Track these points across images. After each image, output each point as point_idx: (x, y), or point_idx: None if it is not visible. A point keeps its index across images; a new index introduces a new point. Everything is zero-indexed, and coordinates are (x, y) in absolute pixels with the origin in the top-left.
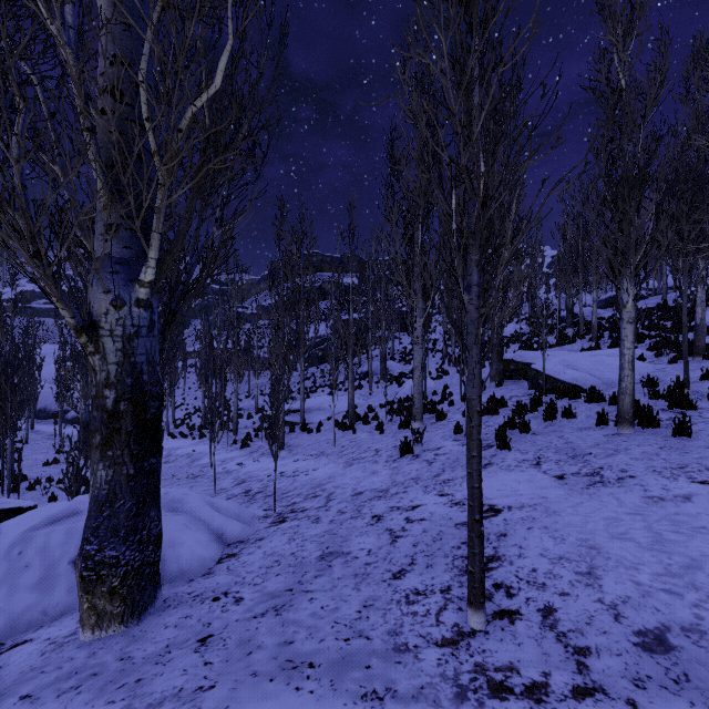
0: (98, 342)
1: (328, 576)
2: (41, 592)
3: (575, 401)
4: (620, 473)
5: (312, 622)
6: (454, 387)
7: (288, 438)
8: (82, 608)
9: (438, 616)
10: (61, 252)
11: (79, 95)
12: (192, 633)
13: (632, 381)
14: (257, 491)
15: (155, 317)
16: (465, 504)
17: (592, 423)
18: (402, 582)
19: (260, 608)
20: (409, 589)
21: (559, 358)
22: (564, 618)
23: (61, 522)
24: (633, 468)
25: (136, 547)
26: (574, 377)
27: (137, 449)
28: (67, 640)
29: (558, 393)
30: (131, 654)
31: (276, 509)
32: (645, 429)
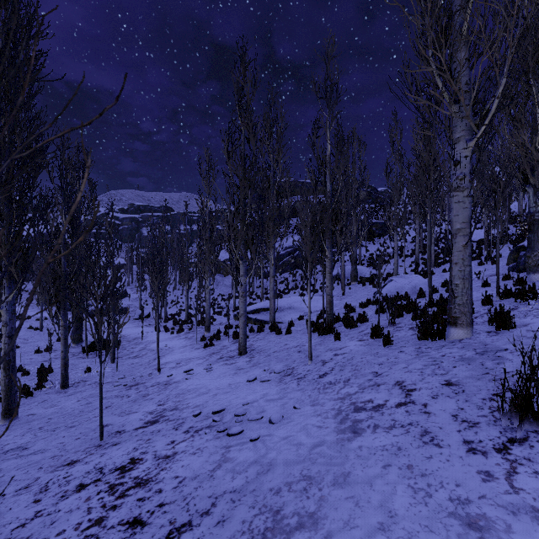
0: None
1: None
2: None
3: None
4: None
5: None
6: None
7: (254, 338)
8: None
9: None
10: None
11: None
12: None
13: None
14: (141, 473)
15: None
16: None
17: None
18: None
19: None
20: None
21: None
22: None
23: None
24: None
25: None
26: None
27: None
28: None
29: None
30: None
31: None
32: None
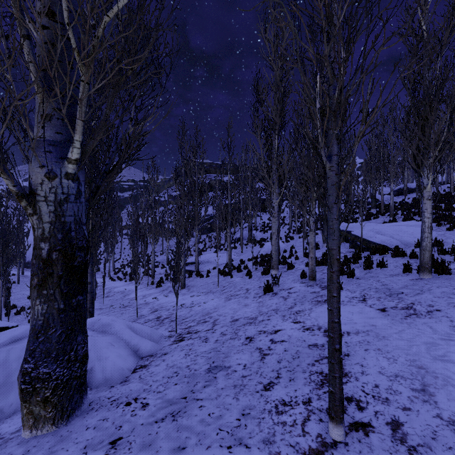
0: (35, 206)
1: (214, 386)
2: (0, 395)
3: (384, 256)
4: (429, 307)
5: (201, 428)
6: (298, 247)
7: (187, 281)
8: (23, 412)
9: (303, 426)
10: (1, 131)
11: (12, 2)
12: (106, 435)
13: (430, 241)
14: (165, 317)
15: (82, 188)
16: (314, 330)
17: (399, 271)
18: (271, 393)
19: (161, 414)
20: (277, 400)
21: (371, 227)
22: (411, 432)
23: (20, 341)
24: (437, 303)
25: (65, 365)
26: (382, 239)
27: (67, 289)
28: (12, 437)
29: (372, 251)
30: (56, 453)
31: (177, 330)
32: (440, 275)
